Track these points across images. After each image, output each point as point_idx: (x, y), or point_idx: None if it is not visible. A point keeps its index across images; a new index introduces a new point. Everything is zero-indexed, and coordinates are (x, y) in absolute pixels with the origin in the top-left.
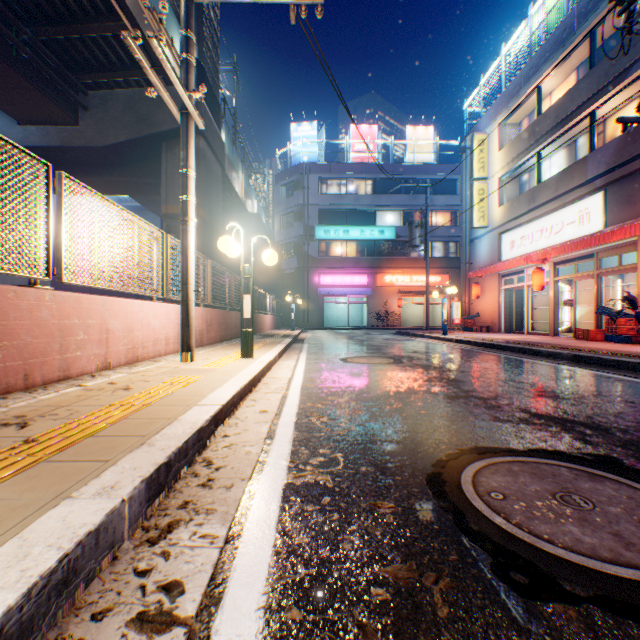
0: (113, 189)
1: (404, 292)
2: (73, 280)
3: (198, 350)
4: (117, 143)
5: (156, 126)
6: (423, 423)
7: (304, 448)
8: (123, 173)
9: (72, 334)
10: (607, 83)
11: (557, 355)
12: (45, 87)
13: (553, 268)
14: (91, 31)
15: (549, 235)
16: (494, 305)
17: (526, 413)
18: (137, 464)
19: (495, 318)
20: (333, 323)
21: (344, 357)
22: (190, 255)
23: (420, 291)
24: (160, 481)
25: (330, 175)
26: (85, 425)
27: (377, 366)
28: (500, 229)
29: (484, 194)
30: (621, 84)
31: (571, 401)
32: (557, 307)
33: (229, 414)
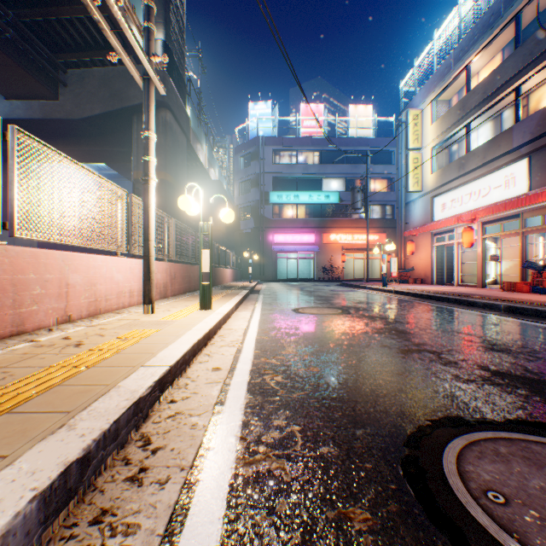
0: (91, 157)
1: (347, 249)
2: (28, 235)
3: (162, 301)
4: (93, 116)
5: (127, 100)
6: (382, 383)
7: (257, 418)
8: (99, 143)
9: (27, 289)
10: (532, 60)
11: (493, 306)
12: (27, 64)
13: (481, 227)
14: (67, 13)
15: (477, 198)
16: (427, 260)
17: (486, 371)
18: (39, 464)
19: (428, 271)
20: (285, 276)
21: (296, 308)
22: (151, 213)
23: (361, 248)
24: (69, 486)
25: (282, 147)
26: (8, 395)
27: (327, 317)
28: (432, 193)
29: (418, 162)
30: (545, 61)
31: (526, 356)
32: (485, 262)
33: (179, 374)
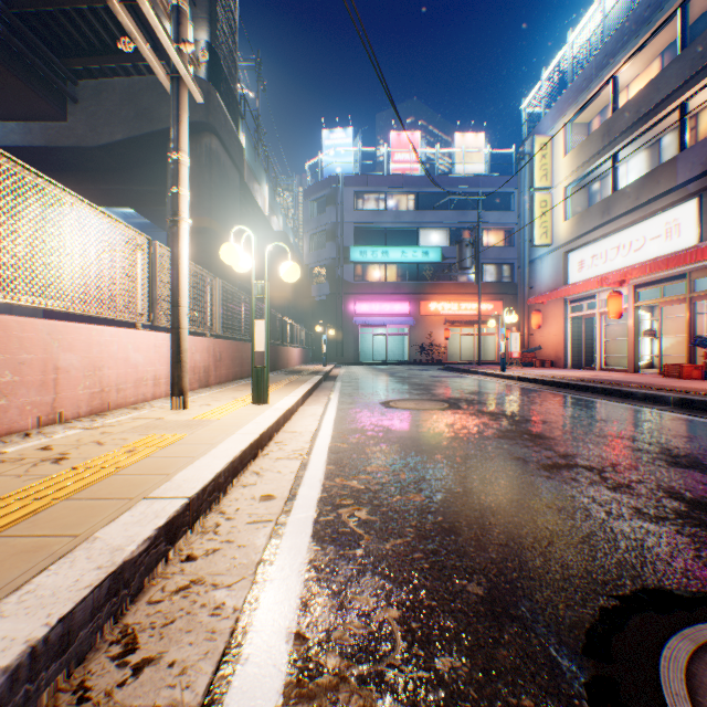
0: (111, 199)
1: (451, 322)
2: None
3: (201, 392)
4: (113, 142)
5: (159, 122)
6: (525, 524)
7: (325, 592)
8: (122, 180)
9: None
10: (704, 66)
11: (657, 398)
12: (23, 72)
13: (633, 292)
14: (76, 1)
15: (628, 253)
16: (559, 336)
17: (680, 501)
18: None
19: (560, 351)
20: (370, 357)
21: (385, 400)
22: (182, 267)
23: (470, 320)
24: None
25: (367, 188)
26: None
27: (429, 413)
28: (566, 247)
29: (547, 207)
30: None
31: None
32: (638, 338)
33: (207, 508)
